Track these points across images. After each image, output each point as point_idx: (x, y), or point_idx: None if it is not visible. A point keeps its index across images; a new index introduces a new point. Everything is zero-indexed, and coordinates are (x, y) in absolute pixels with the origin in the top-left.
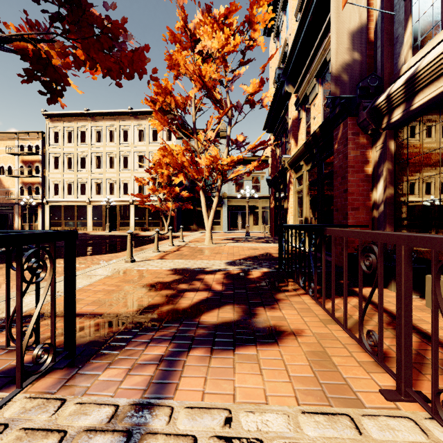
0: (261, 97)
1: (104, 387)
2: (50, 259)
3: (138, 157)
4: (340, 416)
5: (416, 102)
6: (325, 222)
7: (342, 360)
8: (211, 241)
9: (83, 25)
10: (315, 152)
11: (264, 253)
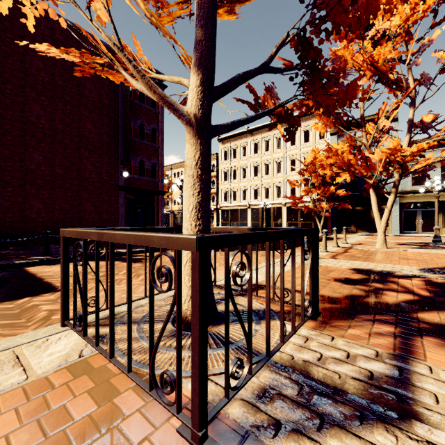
0: None
1: (354, 338)
2: (309, 246)
3: (289, 161)
4: None
5: None
6: None
7: None
8: (384, 244)
9: (315, 81)
10: None
11: None
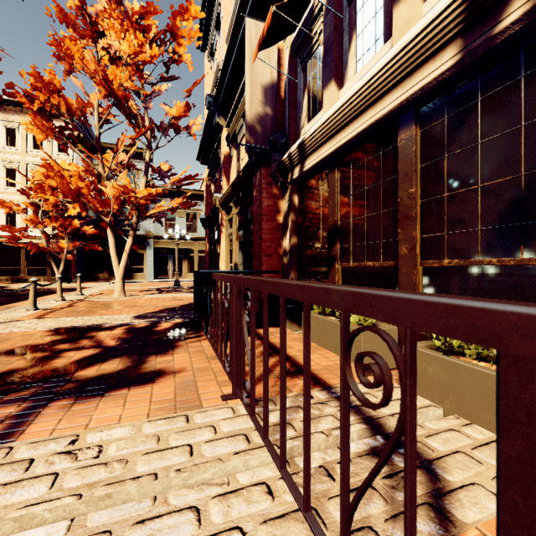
0: (189, 124)
1: None
2: None
3: (4, 169)
4: (179, 417)
5: (306, 165)
6: (251, 268)
7: (208, 383)
8: (123, 292)
9: None
10: (242, 195)
11: (187, 304)
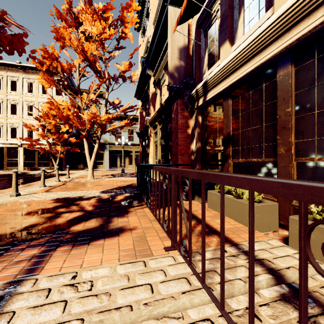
0: (131, 75)
1: None
2: None
3: (27, 106)
4: (139, 262)
5: (208, 96)
6: (169, 162)
7: (153, 238)
8: (93, 176)
9: None
10: (164, 117)
11: (130, 184)
